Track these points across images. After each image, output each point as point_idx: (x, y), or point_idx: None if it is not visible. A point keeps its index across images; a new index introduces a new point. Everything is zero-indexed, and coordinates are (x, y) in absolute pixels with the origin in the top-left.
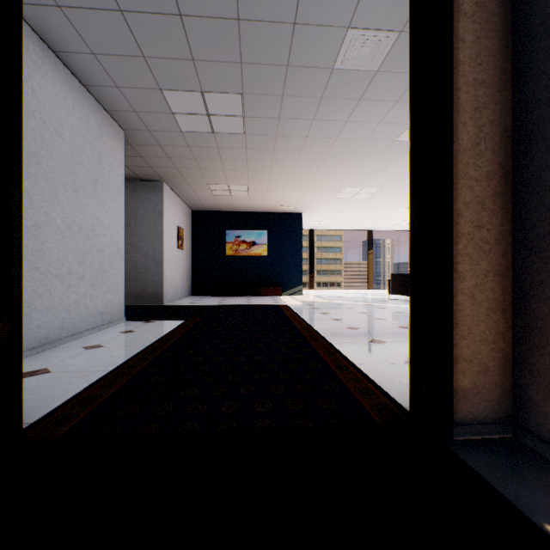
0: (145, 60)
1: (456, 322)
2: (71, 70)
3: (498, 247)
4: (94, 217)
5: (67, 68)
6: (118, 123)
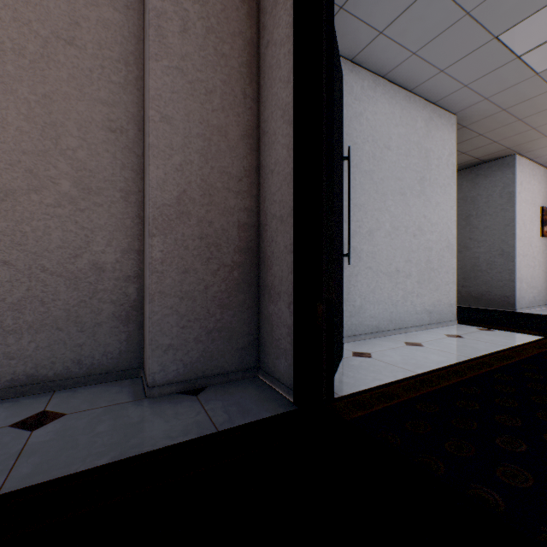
0: (469, 16)
1: None
2: (397, 83)
3: None
4: (420, 216)
5: (394, 84)
6: (446, 110)
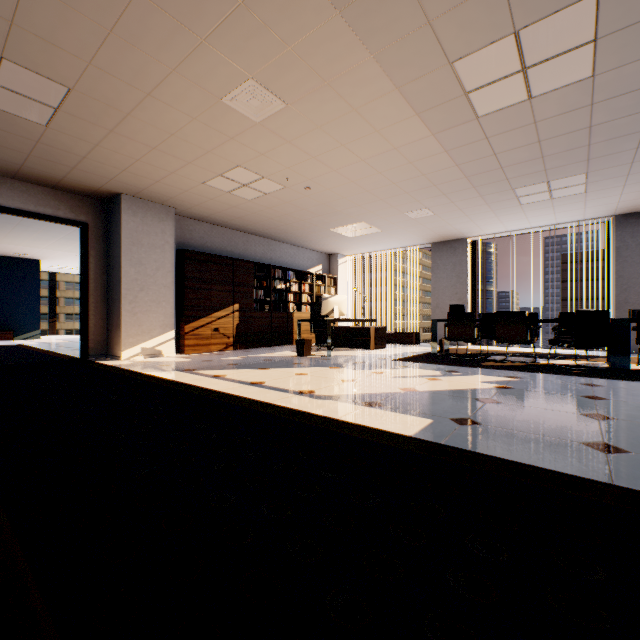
0: None
1: (91, 331)
2: None
3: (103, 313)
4: None
5: None
6: None
